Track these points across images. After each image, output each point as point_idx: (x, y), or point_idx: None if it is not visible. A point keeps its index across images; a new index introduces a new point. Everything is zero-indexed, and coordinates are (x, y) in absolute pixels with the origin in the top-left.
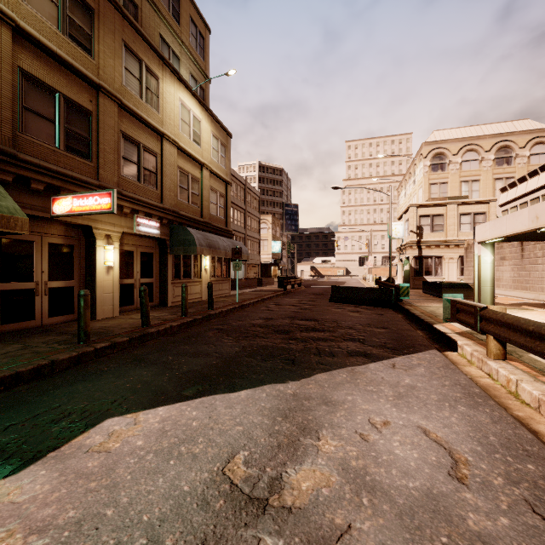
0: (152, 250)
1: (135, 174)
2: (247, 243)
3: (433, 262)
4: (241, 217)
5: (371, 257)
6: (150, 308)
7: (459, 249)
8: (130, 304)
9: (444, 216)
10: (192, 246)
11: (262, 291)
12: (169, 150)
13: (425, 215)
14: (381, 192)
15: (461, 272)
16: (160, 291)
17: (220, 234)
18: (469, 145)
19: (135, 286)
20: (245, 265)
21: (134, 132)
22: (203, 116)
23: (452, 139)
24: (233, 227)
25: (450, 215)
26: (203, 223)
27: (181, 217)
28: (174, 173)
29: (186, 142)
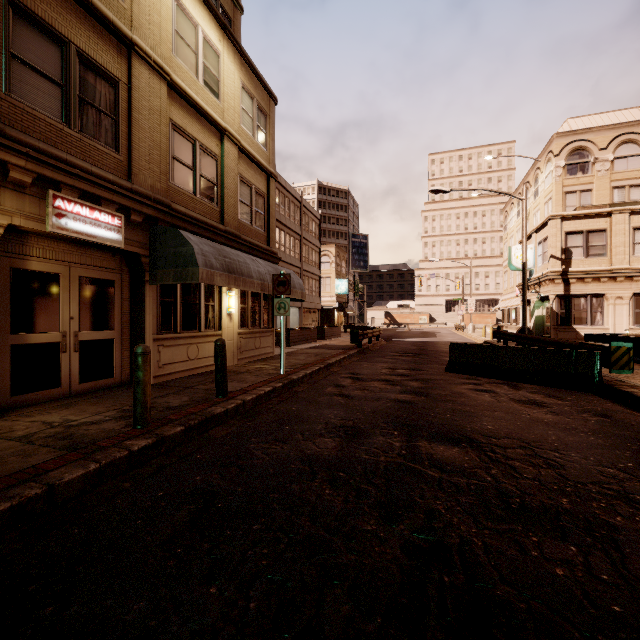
0: (110, 275)
1: (55, 104)
2: (303, 280)
3: (587, 304)
4: (295, 245)
5: (471, 299)
6: (101, 392)
7: (632, 284)
8: (49, 386)
9: (607, 233)
10: (189, 267)
11: (325, 348)
12: (149, 82)
13: (575, 231)
14: (510, 194)
15: (635, 320)
16: (131, 355)
17: (256, 256)
18: (626, 134)
19: (65, 348)
20: (301, 310)
21: (50, 11)
22: (224, 47)
23: (599, 126)
24: (285, 258)
25: (616, 231)
26: (222, 232)
27: (175, 215)
28: (160, 129)
29: (189, 81)
